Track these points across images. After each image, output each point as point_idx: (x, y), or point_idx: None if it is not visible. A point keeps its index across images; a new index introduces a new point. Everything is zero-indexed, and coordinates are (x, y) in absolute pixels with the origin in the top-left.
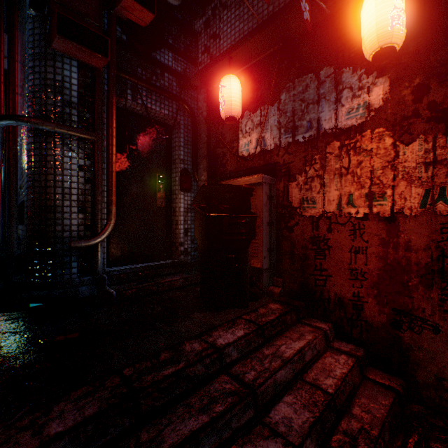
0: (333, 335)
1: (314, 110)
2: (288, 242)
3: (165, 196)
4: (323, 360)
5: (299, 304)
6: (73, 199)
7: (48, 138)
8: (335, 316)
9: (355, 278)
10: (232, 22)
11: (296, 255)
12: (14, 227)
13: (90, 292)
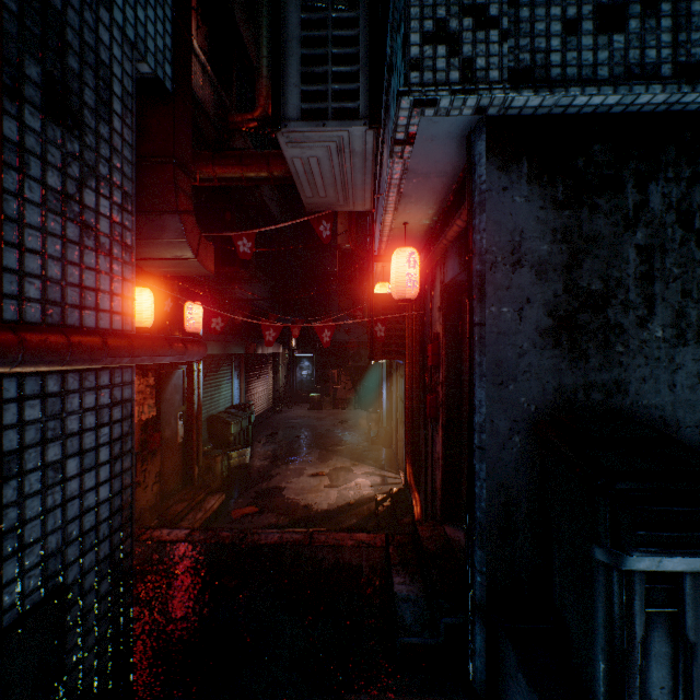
0: None
1: None
2: None
3: None
4: None
5: None
6: None
7: None
8: None
9: None
10: None
11: None
12: None
13: None
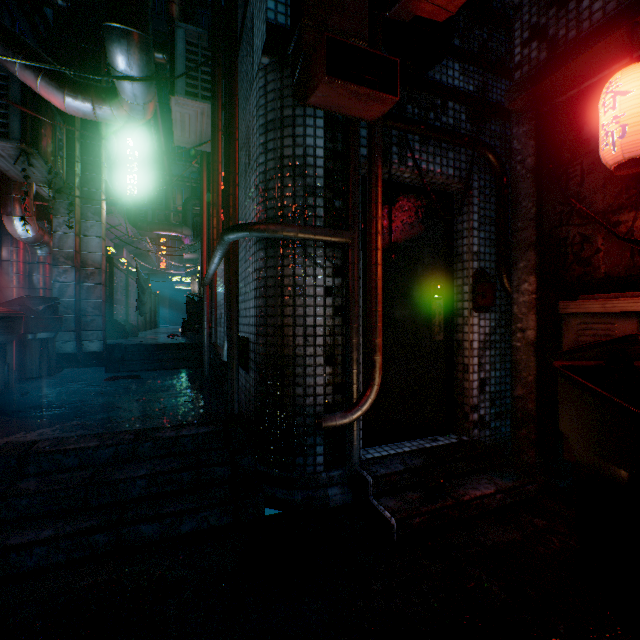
0: None
1: None
2: None
3: (443, 320)
4: None
5: None
6: (318, 343)
7: (285, 249)
8: None
9: None
10: None
11: None
12: (234, 373)
13: (343, 498)
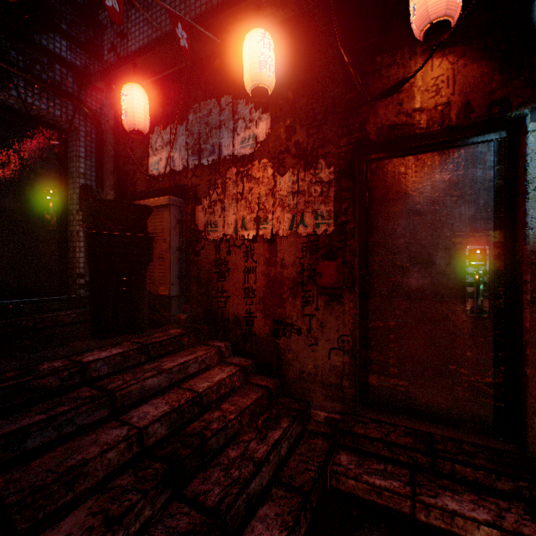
0: (230, 352)
1: (217, 135)
2: (195, 267)
3: (58, 216)
4: (210, 371)
5: (202, 327)
6: None
7: None
8: (234, 335)
9: (248, 296)
10: (141, 24)
11: (202, 280)
12: None
13: None
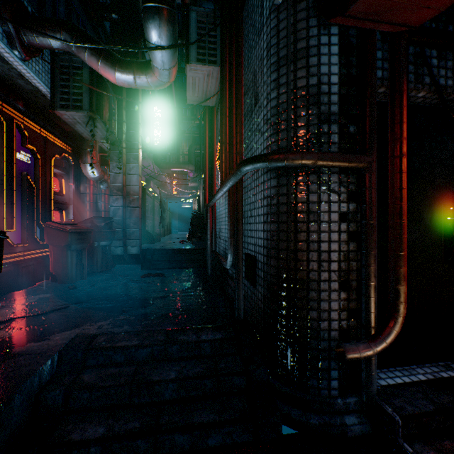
0: None
1: None
2: None
3: None
4: None
5: None
6: (332, 268)
7: (298, 177)
8: None
9: None
10: None
11: None
12: (240, 284)
13: (361, 428)
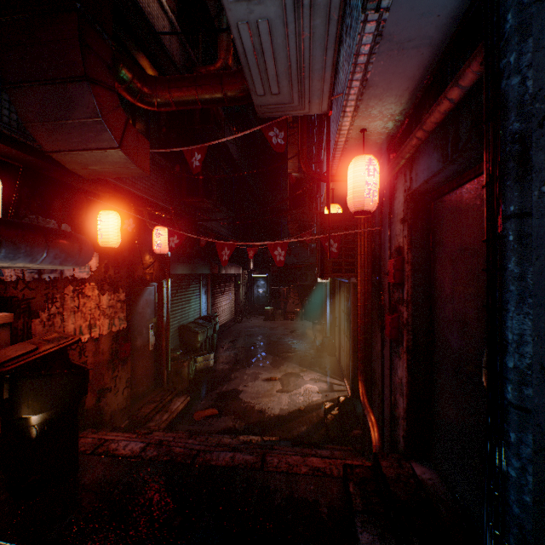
0: None
1: None
2: None
3: None
4: None
5: None
6: None
7: None
8: None
9: None
10: None
11: None
12: None
13: None
